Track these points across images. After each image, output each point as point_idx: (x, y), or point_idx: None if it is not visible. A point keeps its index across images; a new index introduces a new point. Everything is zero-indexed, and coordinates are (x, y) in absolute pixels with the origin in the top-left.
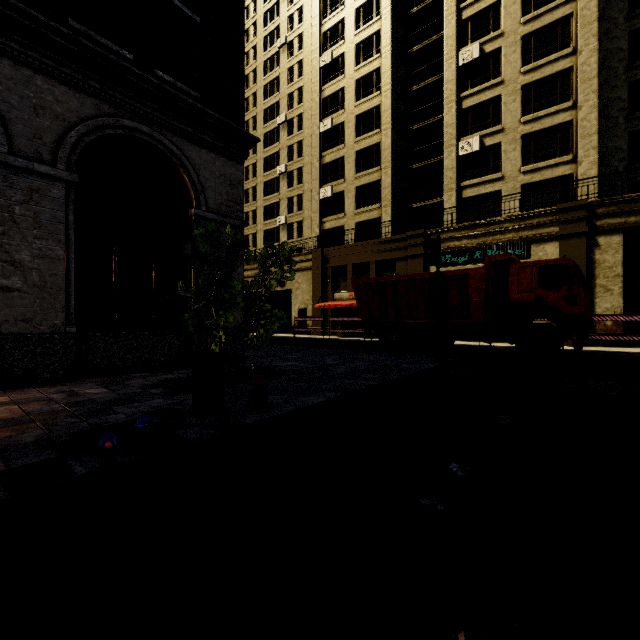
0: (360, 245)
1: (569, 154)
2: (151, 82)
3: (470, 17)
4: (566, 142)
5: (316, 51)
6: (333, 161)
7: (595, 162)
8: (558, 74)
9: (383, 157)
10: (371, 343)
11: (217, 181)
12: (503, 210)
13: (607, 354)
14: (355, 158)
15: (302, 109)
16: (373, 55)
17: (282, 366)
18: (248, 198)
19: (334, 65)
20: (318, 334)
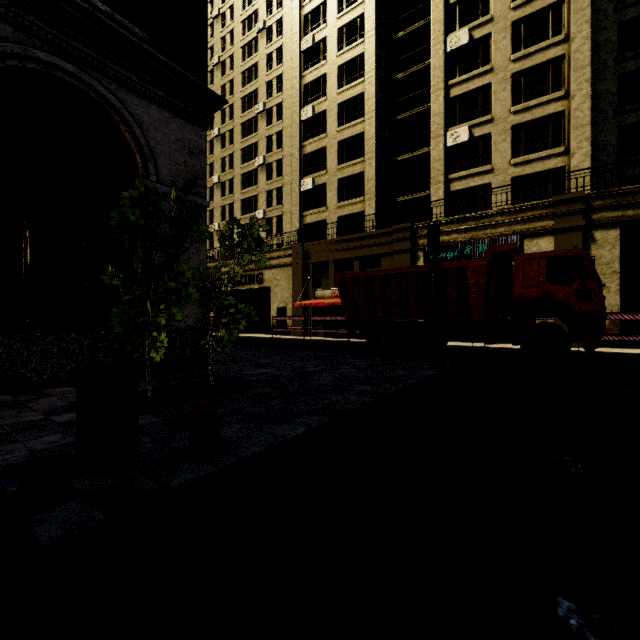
0: (343, 240)
1: (561, 146)
2: (76, 4)
3: (458, 1)
4: (558, 133)
5: (296, 35)
6: (314, 151)
7: (588, 154)
8: (549, 62)
9: (367, 147)
10: (356, 344)
11: (172, 147)
12: (495, 203)
13: (612, 356)
14: (337, 148)
15: (282, 98)
16: (356, 40)
17: (252, 375)
18: (225, 191)
19: (315, 50)
20: (298, 334)
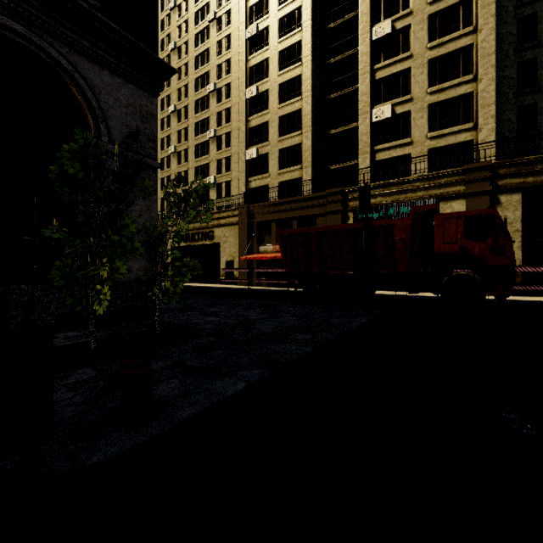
0: (283, 202)
1: (470, 122)
2: None
3: None
4: (467, 111)
5: (243, 24)
6: (258, 125)
7: (493, 129)
8: (460, 50)
9: (304, 122)
10: (294, 293)
11: (124, 111)
12: (414, 170)
13: (518, 303)
14: (278, 123)
15: (230, 79)
16: (295, 29)
17: (199, 323)
18: (180, 159)
19: (259, 37)
20: (244, 284)
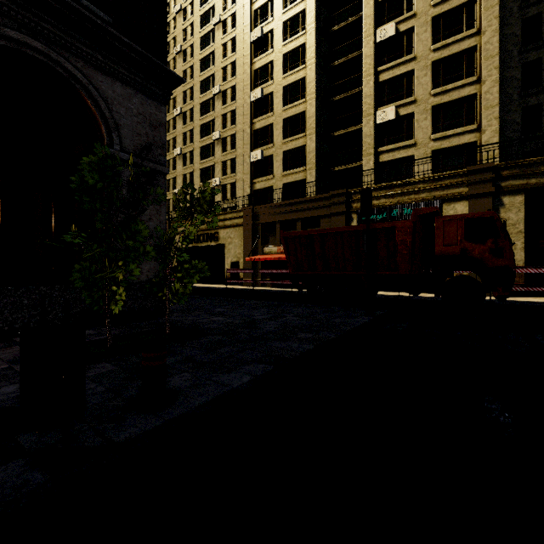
0: (287, 203)
1: (474, 124)
2: None
3: None
4: (471, 113)
5: (247, 27)
6: (263, 127)
7: (497, 131)
8: (464, 52)
9: (308, 124)
10: (298, 294)
11: (134, 119)
12: (418, 172)
13: (519, 304)
14: (283, 125)
15: (235, 81)
16: (299, 32)
17: (206, 323)
18: (186, 161)
19: (264, 40)
20: (249, 285)
